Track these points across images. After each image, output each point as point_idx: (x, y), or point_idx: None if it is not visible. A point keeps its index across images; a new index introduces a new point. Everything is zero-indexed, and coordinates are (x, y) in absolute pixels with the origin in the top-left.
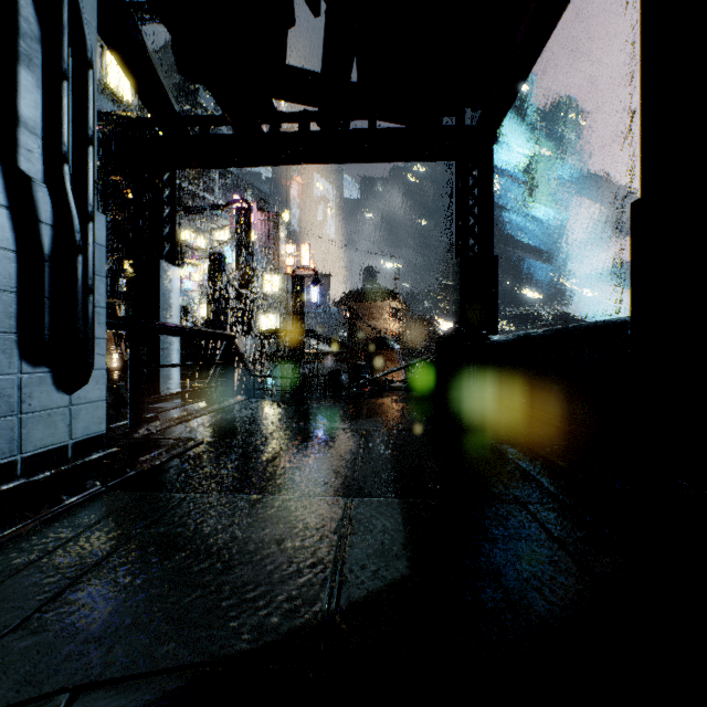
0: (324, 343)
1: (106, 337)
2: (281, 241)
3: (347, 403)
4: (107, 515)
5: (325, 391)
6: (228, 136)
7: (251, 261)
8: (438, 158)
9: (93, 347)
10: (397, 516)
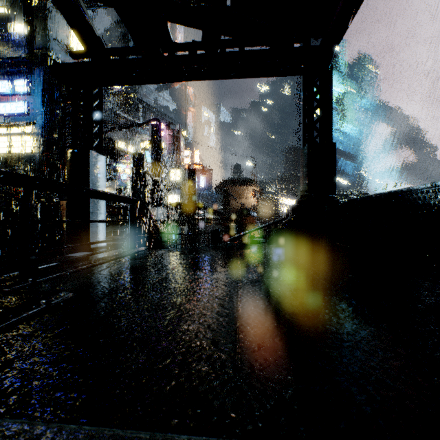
0: (208, 212)
1: (64, 207)
2: (181, 148)
3: (223, 253)
4: None
5: (208, 243)
6: (137, 59)
7: (161, 159)
8: (289, 73)
9: None
10: None
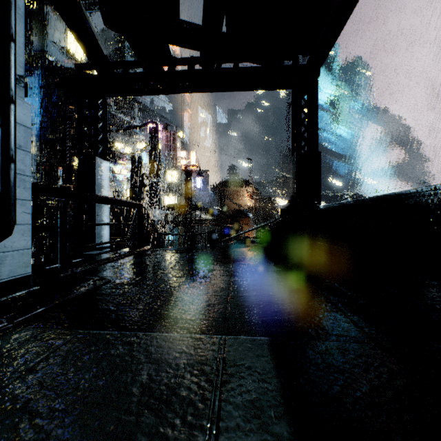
0: (204, 213)
1: None
2: (177, 149)
3: (219, 251)
4: None
5: (205, 244)
6: (140, 73)
7: (158, 161)
8: (280, 87)
9: (14, 205)
10: (268, 358)
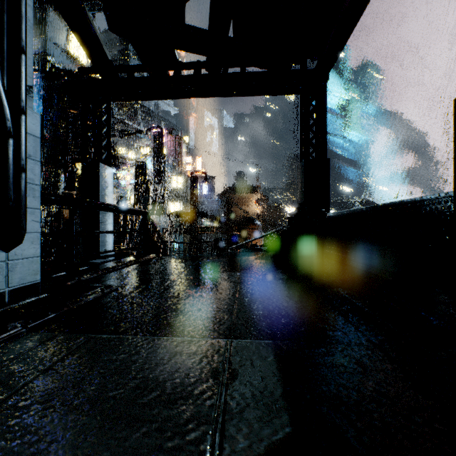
0: (211, 220)
1: (67, 216)
2: (183, 154)
3: (226, 260)
4: (16, 356)
5: (211, 252)
6: (145, 78)
7: (163, 166)
8: (288, 93)
9: (25, 214)
10: (271, 359)
